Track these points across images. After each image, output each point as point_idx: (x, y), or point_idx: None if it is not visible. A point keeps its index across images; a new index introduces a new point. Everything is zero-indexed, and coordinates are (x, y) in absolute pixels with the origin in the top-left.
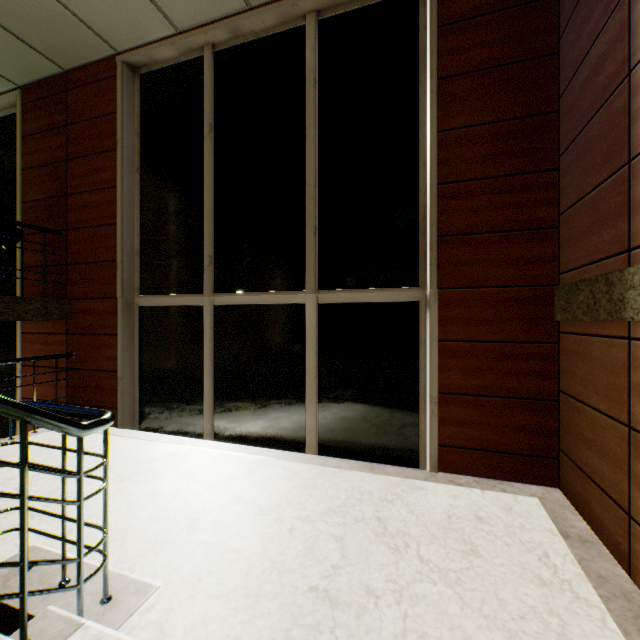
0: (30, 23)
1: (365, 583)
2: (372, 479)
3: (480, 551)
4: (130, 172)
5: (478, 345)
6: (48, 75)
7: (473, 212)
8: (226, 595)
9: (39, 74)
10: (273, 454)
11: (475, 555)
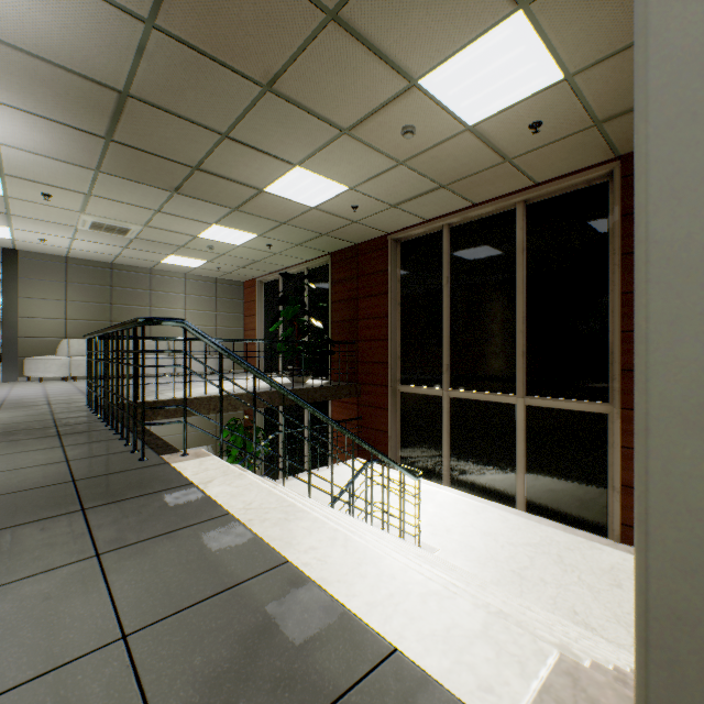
0: (346, 234)
1: (540, 577)
2: (562, 535)
3: (622, 586)
4: (394, 306)
5: None
6: (347, 247)
7: None
8: (469, 560)
9: (342, 247)
10: (491, 504)
11: (617, 587)
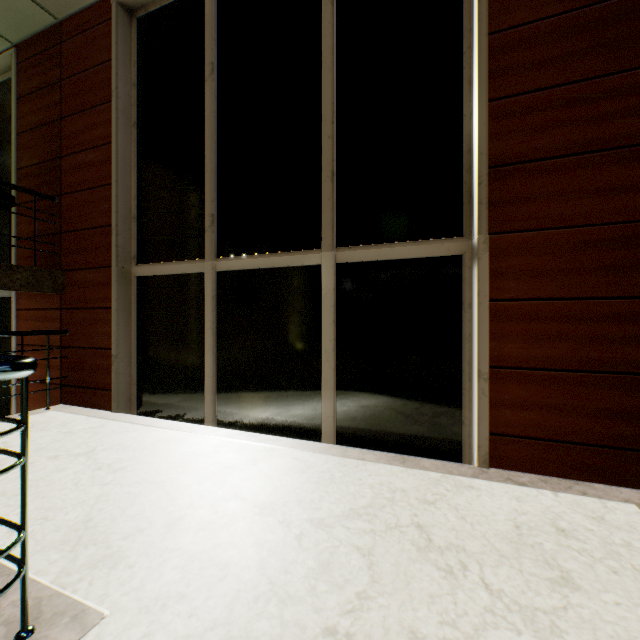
0: None
1: (408, 626)
2: (405, 474)
3: (576, 580)
4: (126, 127)
5: (544, 304)
6: (42, 28)
7: (537, 132)
8: (198, 636)
9: (32, 27)
10: (282, 442)
11: (570, 586)
